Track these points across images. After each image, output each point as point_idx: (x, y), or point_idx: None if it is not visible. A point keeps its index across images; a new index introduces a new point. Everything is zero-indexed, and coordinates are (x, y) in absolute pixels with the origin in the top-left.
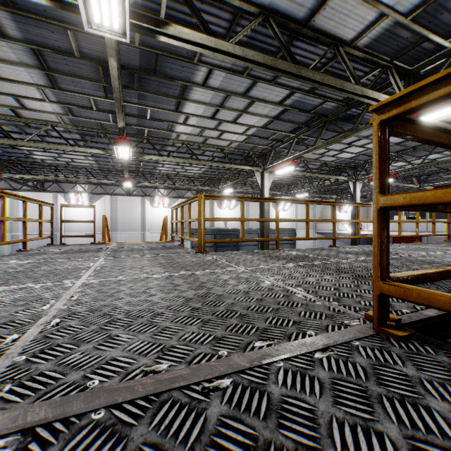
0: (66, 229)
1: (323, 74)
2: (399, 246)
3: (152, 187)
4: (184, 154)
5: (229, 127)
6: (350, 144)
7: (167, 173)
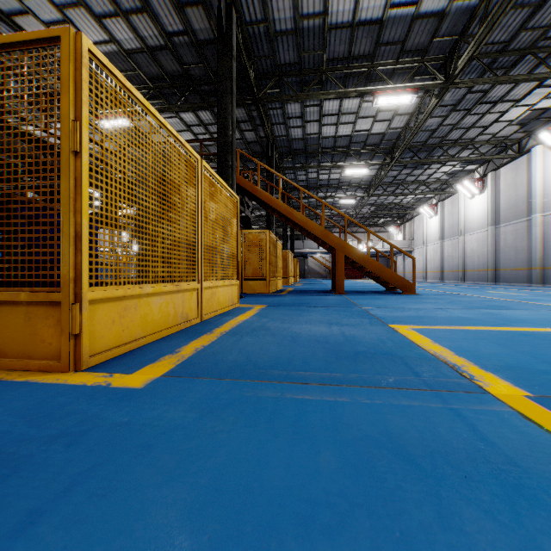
0: None
1: None
2: None
3: None
4: None
5: None
6: None
7: None
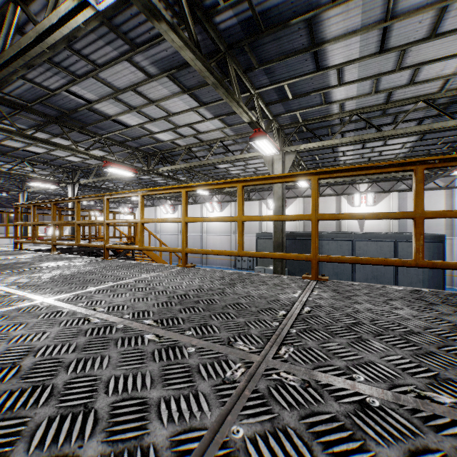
0: (207, 231)
1: (3, 54)
2: (138, 272)
3: (269, 190)
4: (218, 155)
5: (182, 119)
6: (390, 49)
7: (247, 175)
